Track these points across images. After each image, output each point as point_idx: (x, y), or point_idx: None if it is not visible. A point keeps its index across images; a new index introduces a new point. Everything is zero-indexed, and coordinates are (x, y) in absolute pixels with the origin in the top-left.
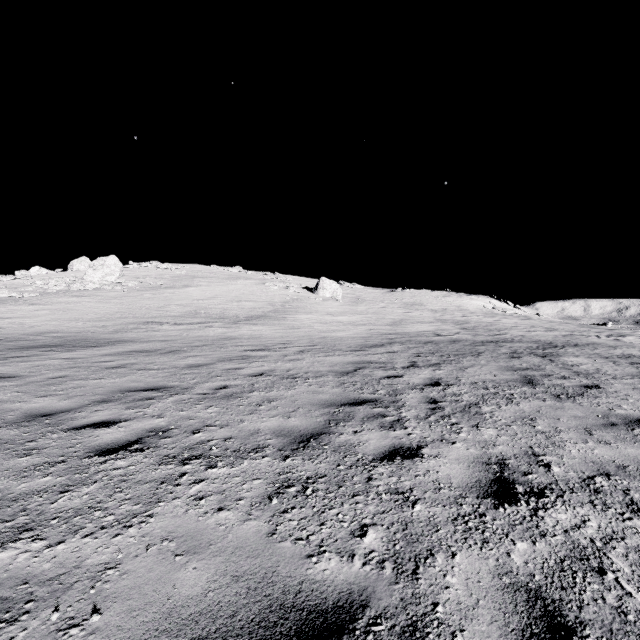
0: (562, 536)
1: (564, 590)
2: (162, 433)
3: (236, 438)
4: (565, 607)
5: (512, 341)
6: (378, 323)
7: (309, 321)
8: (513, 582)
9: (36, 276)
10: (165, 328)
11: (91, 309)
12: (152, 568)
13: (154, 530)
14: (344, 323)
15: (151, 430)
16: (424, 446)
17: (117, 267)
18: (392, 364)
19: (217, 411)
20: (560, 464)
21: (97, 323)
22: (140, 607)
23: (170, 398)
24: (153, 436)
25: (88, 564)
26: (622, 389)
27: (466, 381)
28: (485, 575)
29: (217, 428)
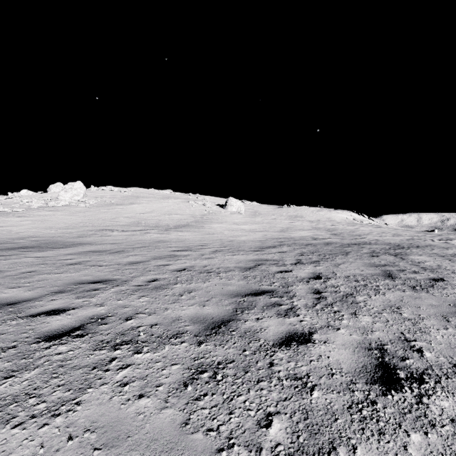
0: (450, 426)
1: None
2: (101, 320)
3: (160, 324)
4: None
5: (370, 243)
6: (271, 230)
7: (220, 229)
8: None
9: (23, 196)
10: (115, 234)
11: (62, 220)
12: None
13: (79, 419)
14: (246, 230)
15: (92, 317)
16: (314, 332)
17: (82, 190)
18: (283, 261)
19: (147, 300)
20: (430, 349)
21: (65, 230)
22: None
23: (112, 289)
24: (93, 323)
25: None
26: None
27: (341, 275)
28: None
29: (146, 315)
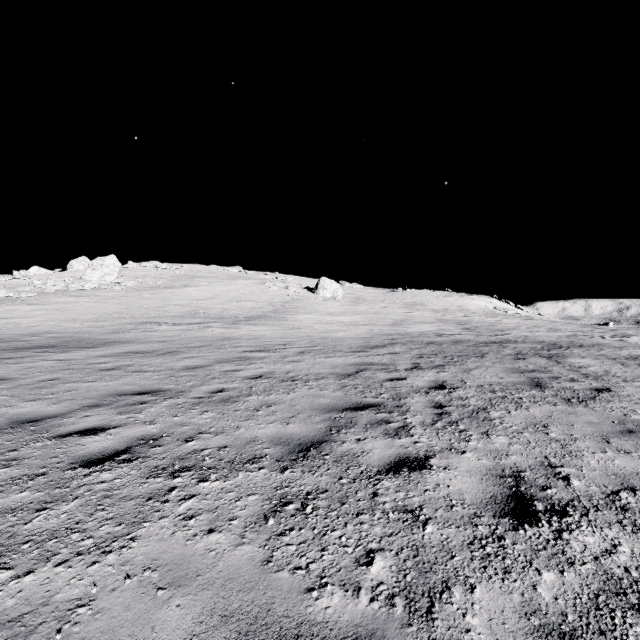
0: (592, 564)
1: (603, 634)
2: (153, 441)
3: (231, 447)
4: None
5: (516, 342)
6: (379, 323)
7: (309, 321)
8: (543, 624)
9: (34, 276)
10: (163, 328)
11: (89, 309)
12: (130, 605)
13: (136, 557)
14: (345, 323)
15: (141, 438)
16: (432, 456)
17: (116, 267)
18: (394, 366)
19: (212, 417)
20: (580, 477)
21: (94, 323)
22: None
23: (164, 402)
24: (143, 445)
25: (57, 600)
26: (635, 392)
27: (472, 384)
28: (510, 614)
29: (212, 436)
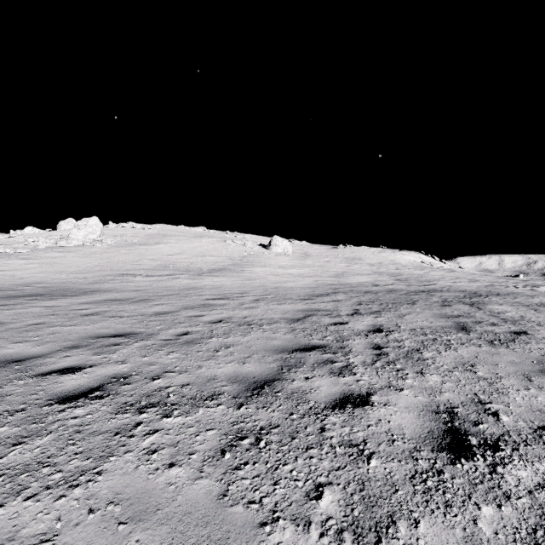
0: (527, 498)
1: None
2: (123, 379)
3: (193, 385)
4: None
5: (441, 291)
6: (323, 275)
7: (263, 273)
8: None
9: (28, 234)
10: (138, 279)
11: (74, 263)
12: (91, 541)
13: (100, 491)
14: (294, 275)
15: (113, 376)
16: (373, 393)
17: (98, 227)
18: (337, 312)
19: (177, 357)
20: (508, 413)
21: (79, 275)
22: None
23: (135, 344)
24: (114, 382)
25: (23, 535)
26: None
27: (405, 327)
28: None
29: (176, 374)
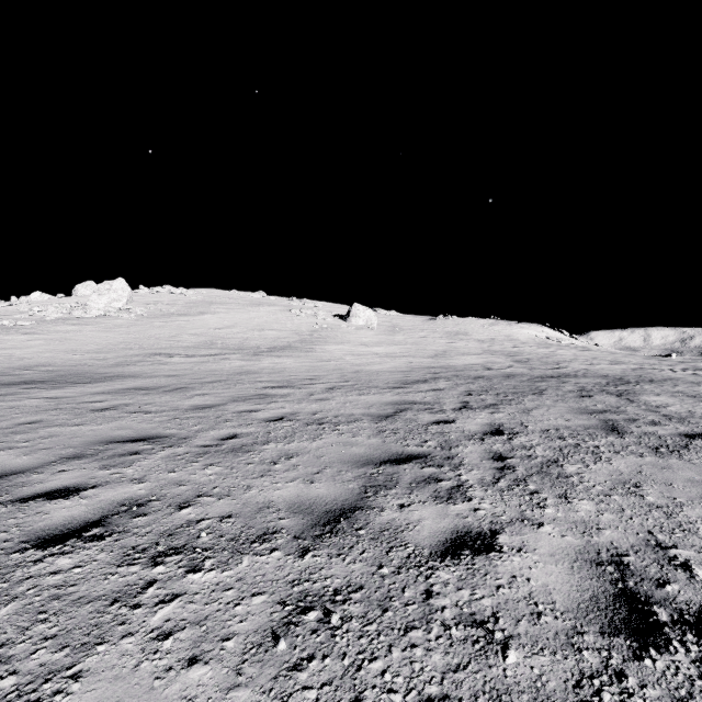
0: None
1: None
2: (137, 508)
3: (237, 516)
4: None
5: (576, 376)
6: (419, 355)
7: (340, 352)
8: None
9: (34, 302)
10: (174, 361)
11: (92, 339)
12: None
13: None
14: (380, 355)
15: (123, 503)
16: (500, 531)
17: (125, 292)
18: (440, 405)
19: (218, 472)
20: None
21: (97, 355)
22: None
23: (161, 452)
24: (123, 513)
25: None
26: None
27: (534, 428)
28: None
29: (214, 499)
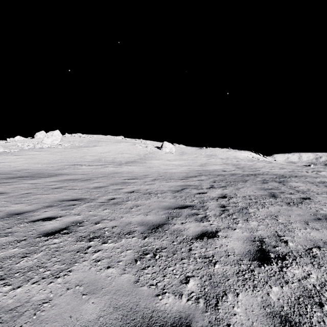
0: (297, 283)
1: (301, 316)
2: (79, 224)
3: (118, 226)
4: (302, 326)
5: (263, 174)
6: (193, 165)
7: (158, 164)
8: (272, 311)
9: (18, 141)
10: (83, 167)
11: (45, 158)
12: (69, 302)
13: (71, 279)
14: (176, 165)
15: (73, 222)
16: (219, 231)
17: (59, 136)
18: (201, 186)
19: (109, 211)
20: (293, 241)
21: (48, 165)
22: (61, 326)
23: (84, 204)
24: (74, 225)
25: (33, 300)
26: (322, 200)
27: (240, 195)
28: (256, 307)
29: (108, 221)
